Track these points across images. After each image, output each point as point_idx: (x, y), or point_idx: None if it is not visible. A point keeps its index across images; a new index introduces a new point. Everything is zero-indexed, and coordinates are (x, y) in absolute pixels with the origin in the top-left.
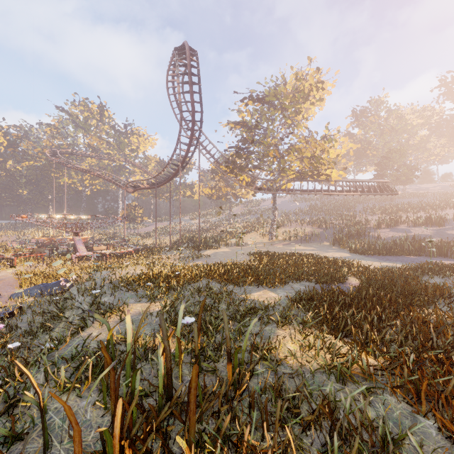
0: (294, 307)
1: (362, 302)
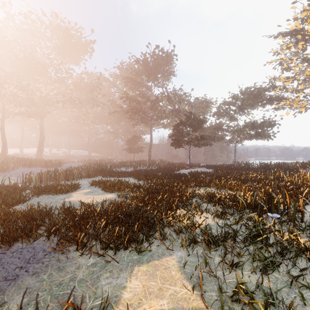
0: (154, 242)
1: (123, 210)
